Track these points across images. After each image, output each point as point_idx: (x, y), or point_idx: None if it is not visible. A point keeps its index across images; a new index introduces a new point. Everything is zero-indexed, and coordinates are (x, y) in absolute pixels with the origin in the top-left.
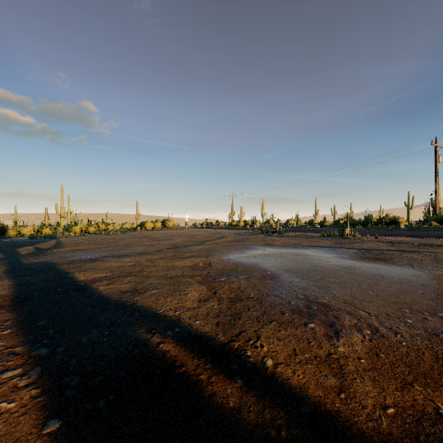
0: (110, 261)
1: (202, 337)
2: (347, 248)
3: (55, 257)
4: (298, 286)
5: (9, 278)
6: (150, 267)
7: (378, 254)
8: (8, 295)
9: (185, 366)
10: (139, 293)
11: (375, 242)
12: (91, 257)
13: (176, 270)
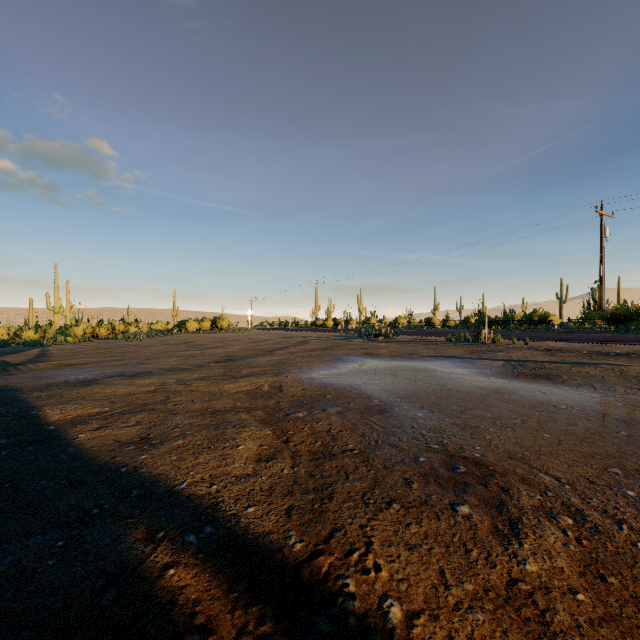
0: (115, 384)
1: (257, 546)
2: (488, 360)
3: (24, 378)
4: (427, 426)
5: None
6: (181, 394)
7: (537, 368)
8: None
9: (215, 632)
10: (151, 445)
11: (526, 350)
12: (86, 377)
13: (223, 400)
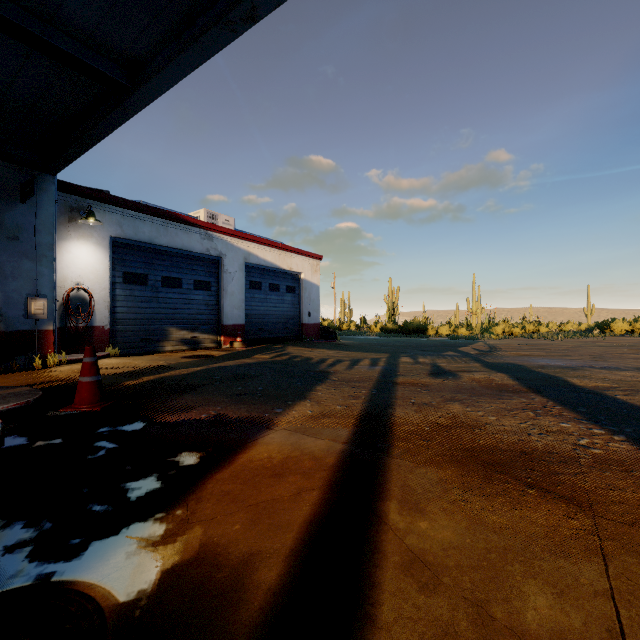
0: (597, 372)
1: None
2: None
3: (514, 360)
4: None
5: (498, 372)
6: None
7: None
8: (517, 384)
9: None
10: None
11: None
12: (561, 364)
13: None
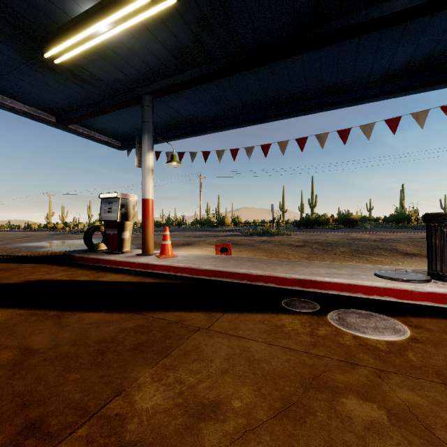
0: None
1: None
2: None
3: None
4: (50, 248)
5: None
6: None
7: None
8: None
9: None
10: None
11: (135, 235)
12: None
13: None
